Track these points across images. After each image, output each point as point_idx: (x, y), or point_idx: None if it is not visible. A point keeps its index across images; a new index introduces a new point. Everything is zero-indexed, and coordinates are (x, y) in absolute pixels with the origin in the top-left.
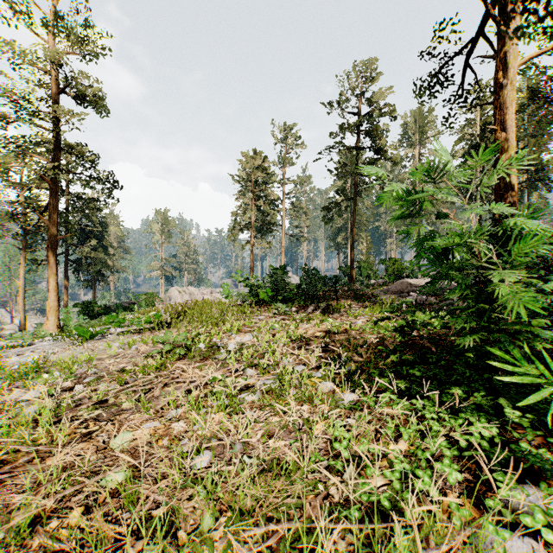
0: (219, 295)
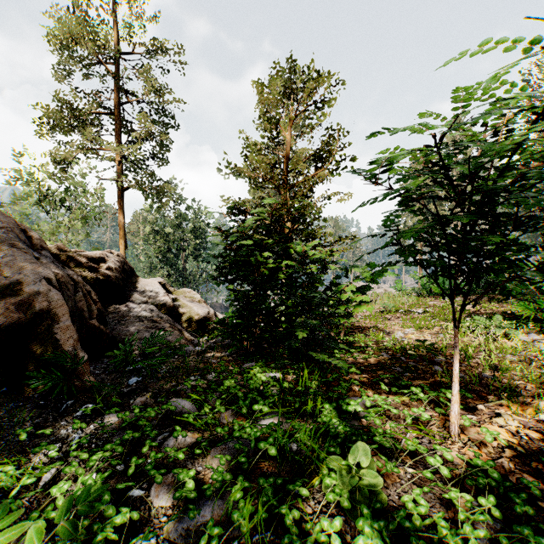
0: (392, 289)
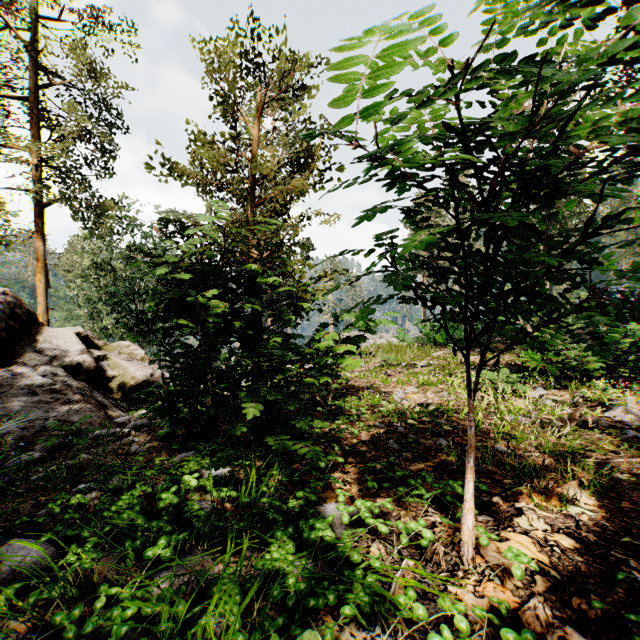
0: (394, 339)
